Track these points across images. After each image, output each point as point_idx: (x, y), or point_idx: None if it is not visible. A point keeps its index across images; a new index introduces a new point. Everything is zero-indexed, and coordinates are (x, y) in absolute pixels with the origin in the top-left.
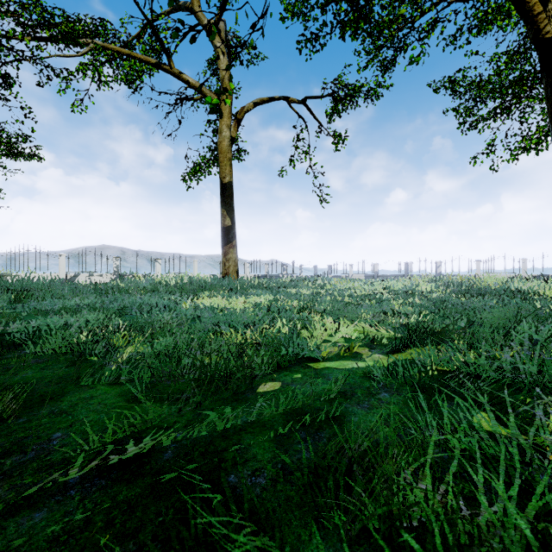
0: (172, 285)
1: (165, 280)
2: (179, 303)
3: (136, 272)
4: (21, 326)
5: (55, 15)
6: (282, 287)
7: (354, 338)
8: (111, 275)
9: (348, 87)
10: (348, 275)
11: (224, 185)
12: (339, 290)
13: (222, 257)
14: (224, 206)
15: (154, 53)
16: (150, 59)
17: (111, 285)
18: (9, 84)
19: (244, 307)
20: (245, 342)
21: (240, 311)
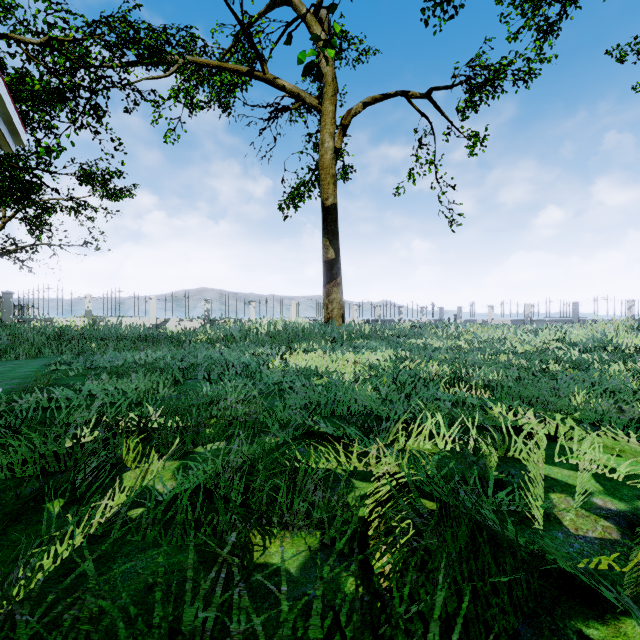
0: (262, 334)
1: (255, 327)
2: (264, 362)
3: (230, 317)
4: (31, 401)
5: (140, 28)
6: (401, 336)
7: (620, 478)
8: (202, 320)
9: (490, 68)
10: (487, 320)
11: (327, 208)
12: (485, 341)
13: (324, 298)
14: (327, 235)
15: (247, 63)
16: (241, 68)
17: (200, 332)
18: (99, 115)
19: (354, 370)
20: (365, 472)
21: (349, 380)
